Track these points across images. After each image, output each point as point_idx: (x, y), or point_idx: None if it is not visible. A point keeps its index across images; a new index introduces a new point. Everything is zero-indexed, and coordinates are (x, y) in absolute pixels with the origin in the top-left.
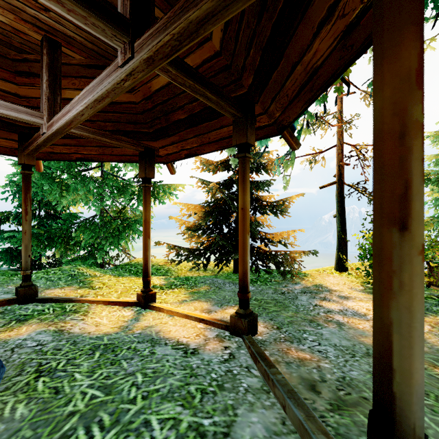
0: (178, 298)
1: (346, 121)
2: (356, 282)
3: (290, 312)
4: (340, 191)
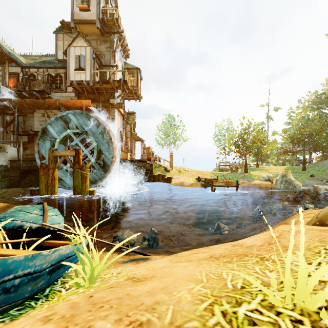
0: None
1: None
2: None
3: None
4: None
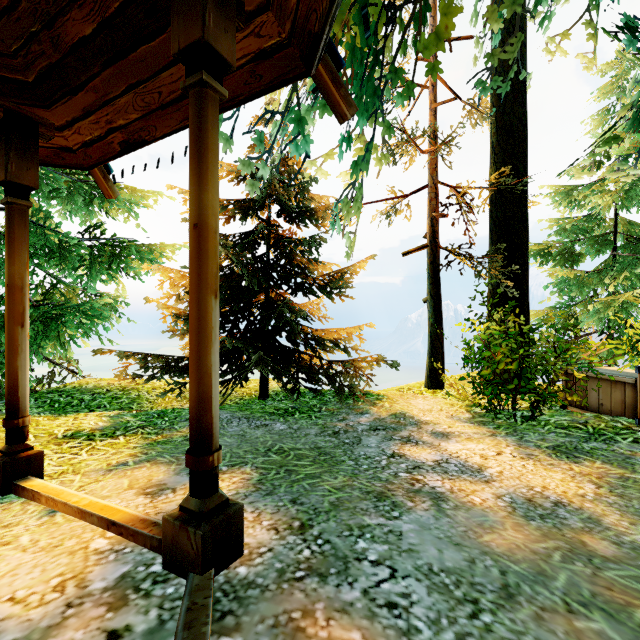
0: (112, 459)
1: (443, 141)
2: (458, 405)
3: (341, 476)
4: (433, 260)
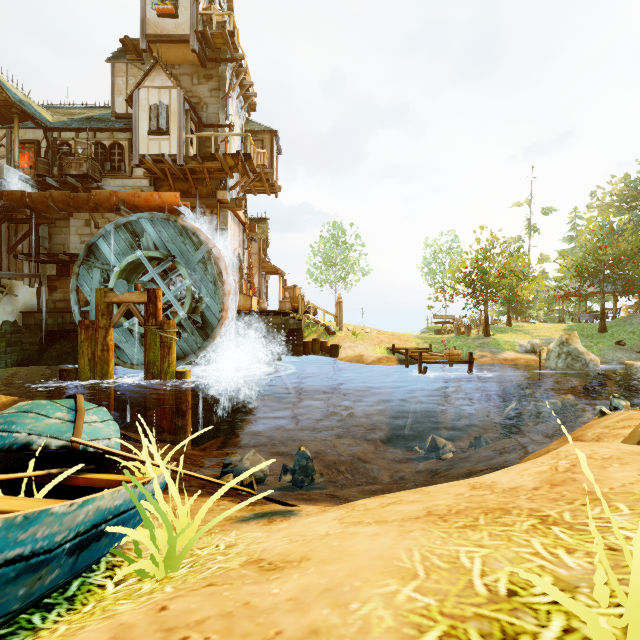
0: None
1: None
2: None
3: None
4: None
